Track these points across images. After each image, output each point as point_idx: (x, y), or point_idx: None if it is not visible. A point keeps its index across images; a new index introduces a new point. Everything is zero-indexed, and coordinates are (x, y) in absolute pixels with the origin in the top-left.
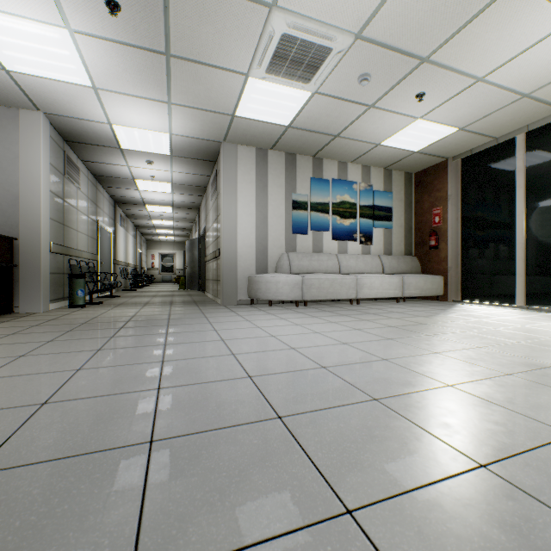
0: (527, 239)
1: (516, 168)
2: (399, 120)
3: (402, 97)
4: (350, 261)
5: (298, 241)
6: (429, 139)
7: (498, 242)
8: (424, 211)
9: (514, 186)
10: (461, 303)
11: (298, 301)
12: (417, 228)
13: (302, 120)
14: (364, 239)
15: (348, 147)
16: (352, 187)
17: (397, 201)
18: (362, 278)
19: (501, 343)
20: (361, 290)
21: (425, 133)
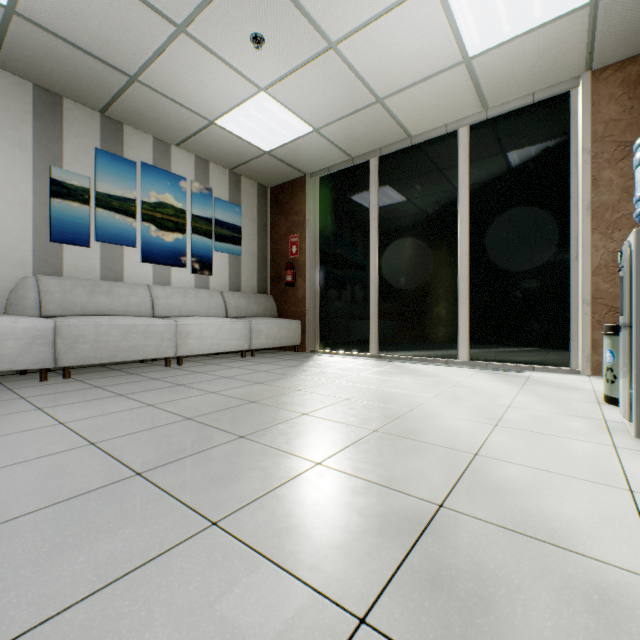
0: (380, 279)
1: (370, 196)
2: (235, 81)
3: (231, 31)
4: (174, 297)
5: (67, 257)
6: (281, 136)
7: (355, 281)
8: (281, 237)
9: (369, 217)
10: (319, 354)
11: (46, 370)
12: (274, 259)
13: (41, 5)
14: (200, 266)
15: (163, 112)
16: (179, 184)
17: (248, 219)
18: (187, 324)
19: (353, 438)
20: (184, 343)
21: (275, 121)
